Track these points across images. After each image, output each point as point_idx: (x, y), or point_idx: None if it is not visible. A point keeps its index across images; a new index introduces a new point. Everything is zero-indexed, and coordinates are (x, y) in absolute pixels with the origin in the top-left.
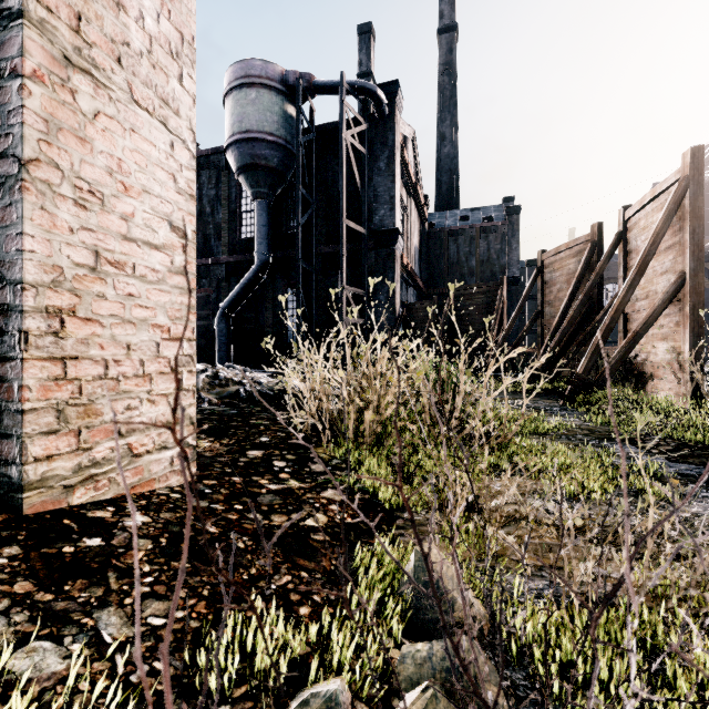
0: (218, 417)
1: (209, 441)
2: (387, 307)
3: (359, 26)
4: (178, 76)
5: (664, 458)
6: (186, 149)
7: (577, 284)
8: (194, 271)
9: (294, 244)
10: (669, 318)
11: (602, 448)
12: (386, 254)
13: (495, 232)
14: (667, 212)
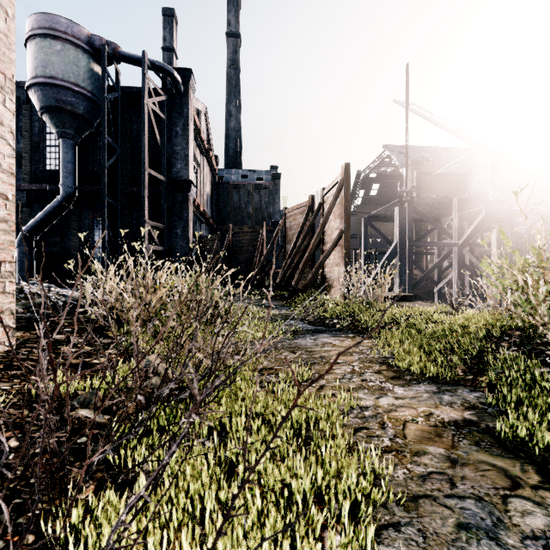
0: (26, 320)
1: (21, 333)
2: (182, 238)
3: (163, 8)
4: (2, 101)
5: (307, 324)
6: (8, 144)
7: (301, 231)
8: (14, 220)
9: (100, 181)
10: (338, 254)
11: (283, 322)
12: (182, 198)
13: (265, 189)
14: (334, 196)
